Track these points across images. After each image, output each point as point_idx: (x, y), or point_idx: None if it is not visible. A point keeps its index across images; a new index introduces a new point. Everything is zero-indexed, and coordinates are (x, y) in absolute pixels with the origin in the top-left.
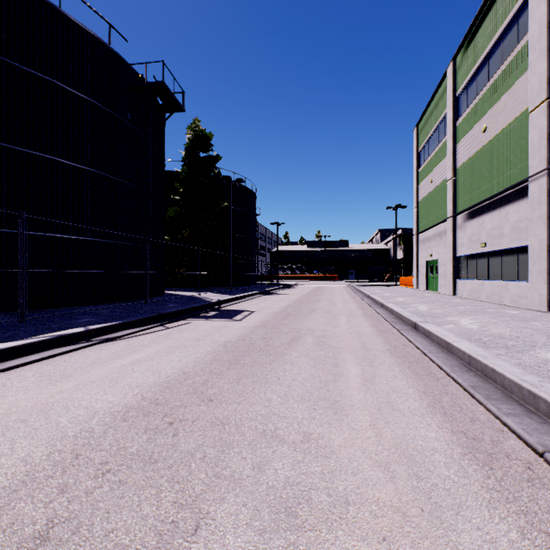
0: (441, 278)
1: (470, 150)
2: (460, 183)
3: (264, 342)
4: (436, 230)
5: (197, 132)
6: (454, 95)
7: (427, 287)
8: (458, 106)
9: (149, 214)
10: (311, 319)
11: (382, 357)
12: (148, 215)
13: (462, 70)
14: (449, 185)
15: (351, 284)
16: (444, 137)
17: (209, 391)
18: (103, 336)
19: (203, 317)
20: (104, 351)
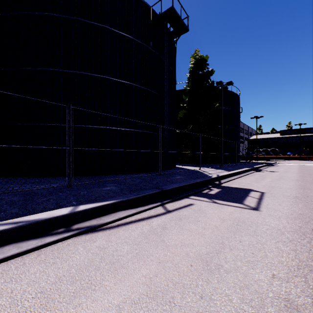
0: None
1: None
2: None
3: None
4: None
5: (197, 58)
6: None
7: None
8: None
9: (164, 112)
10: None
11: None
12: (163, 112)
13: None
14: None
15: None
16: None
17: None
18: (90, 220)
19: (206, 196)
20: (51, 269)
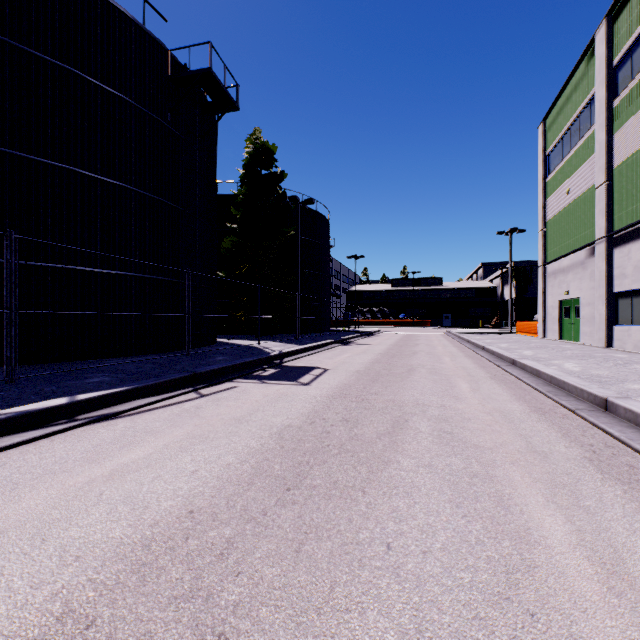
0: (584, 324)
1: (638, 139)
2: (619, 188)
3: (346, 430)
4: (575, 258)
5: (257, 145)
6: (608, 66)
7: (560, 335)
8: (615, 81)
9: (195, 242)
10: (413, 383)
11: (588, 479)
12: (194, 243)
13: (623, 26)
14: (601, 192)
15: (451, 332)
16: (591, 127)
17: (225, 591)
18: (98, 411)
19: (256, 378)
20: (81, 443)
